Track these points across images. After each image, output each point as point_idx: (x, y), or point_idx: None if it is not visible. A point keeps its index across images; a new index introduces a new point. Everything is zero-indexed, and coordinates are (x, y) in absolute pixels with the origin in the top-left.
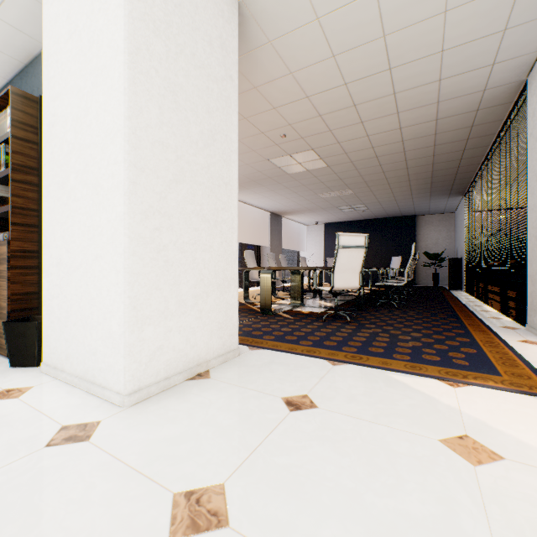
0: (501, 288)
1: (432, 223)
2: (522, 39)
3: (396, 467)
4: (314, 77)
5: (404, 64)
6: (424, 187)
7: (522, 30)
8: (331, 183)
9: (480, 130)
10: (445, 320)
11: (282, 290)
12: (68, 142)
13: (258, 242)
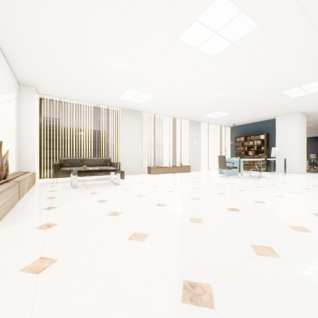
0: None
1: None
2: None
3: None
4: None
5: None
6: None
7: None
8: (316, 128)
9: None
10: None
11: None
12: (283, 143)
13: None
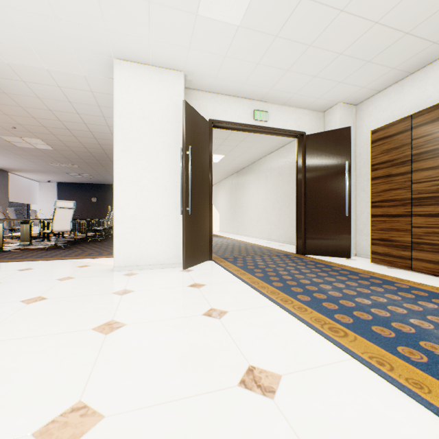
0: None
1: None
2: None
3: (59, 271)
4: (39, 112)
5: (92, 124)
6: None
7: None
8: (59, 158)
9: None
10: None
11: (11, 237)
12: None
13: None
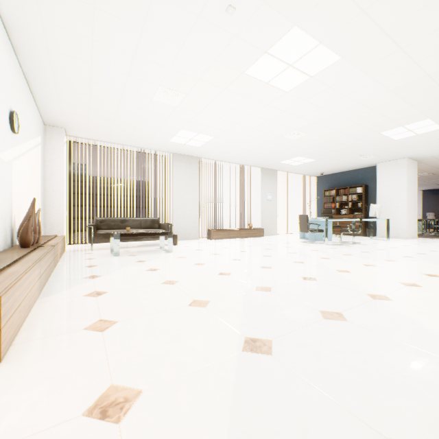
0: None
1: None
2: None
3: None
4: (435, 164)
5: None
6: None
7: None
8: (433, 178)
9: None
10: None
11: None
12: (387, 198)
13: None
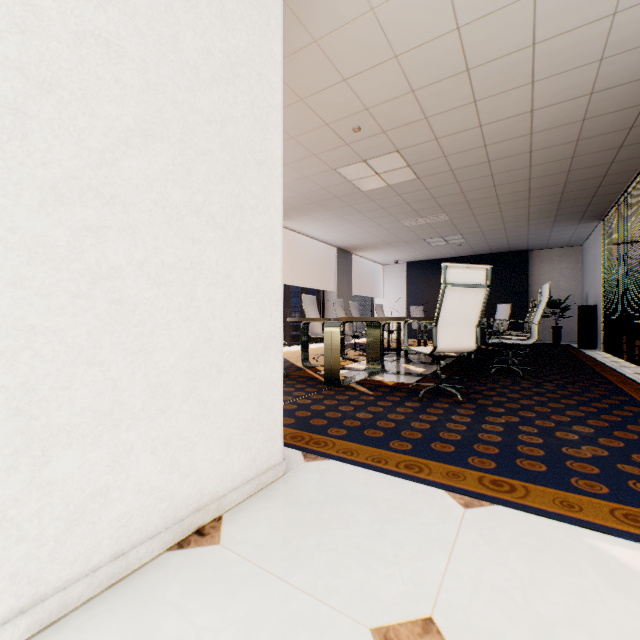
0: None
1: (551, 260)
2: None
3: None
4: (408, 16)
5: None
6: (547, 208)
7: None
8: (419, 204)
9: None
10: (611, 399)
11: (353, 349)
12: None
13: (321, 285)
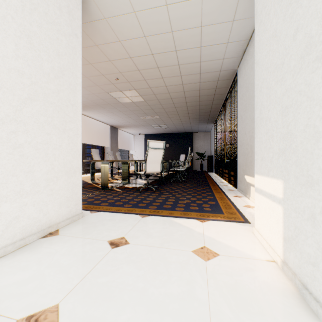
0: (228, 170)
1: (200, 137)
2: (235, 49)
3: (168, 270)
4: (134, 46)
5: (183, 49)
6: (195, 117)
7: (235, 45)
8: (147, 111)
9: (219, 91)
10: (204, 187)
11: (117, 174)
12: None
13: (102, 144)
